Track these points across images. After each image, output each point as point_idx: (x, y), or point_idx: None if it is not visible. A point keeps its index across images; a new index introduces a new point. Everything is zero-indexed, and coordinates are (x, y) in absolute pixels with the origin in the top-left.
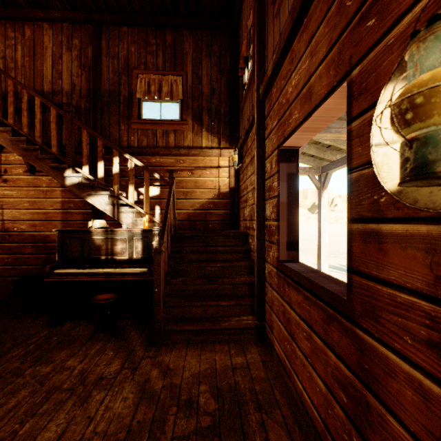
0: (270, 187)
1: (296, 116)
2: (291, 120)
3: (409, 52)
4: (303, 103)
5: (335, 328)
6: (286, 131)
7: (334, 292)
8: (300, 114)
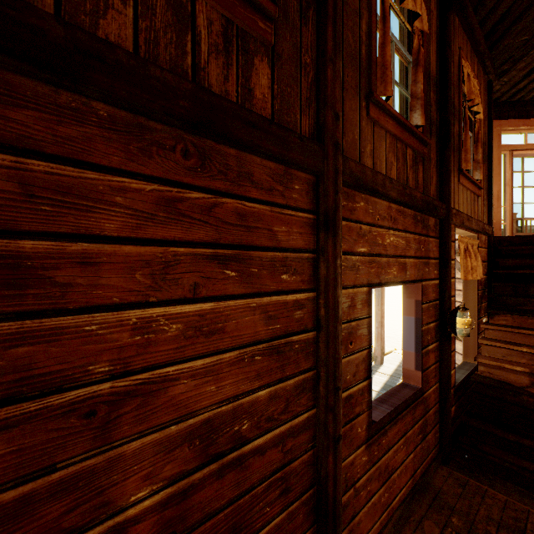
0: (351, 335)
1: (395, 273)
2: (390, 271)
3: (467, 312)
4: (401, 268)
5: (417, 408)
6: (383, 277)
7: (417, 390)
8: (398, 275)
